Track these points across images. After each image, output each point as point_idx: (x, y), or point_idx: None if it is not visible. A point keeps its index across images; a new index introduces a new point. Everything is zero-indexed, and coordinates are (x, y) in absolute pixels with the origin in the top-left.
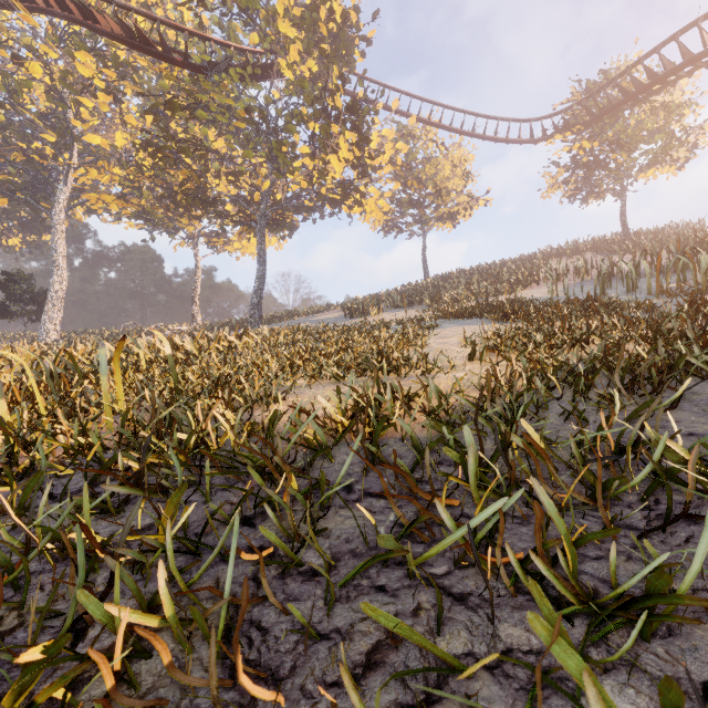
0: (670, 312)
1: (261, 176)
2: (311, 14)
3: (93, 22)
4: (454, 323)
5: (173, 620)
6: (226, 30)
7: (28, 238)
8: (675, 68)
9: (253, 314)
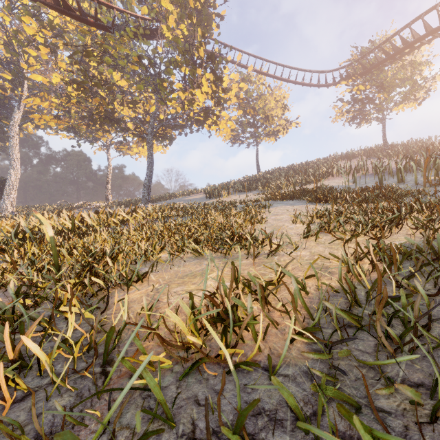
0: None
1: (151, 105)
2: None
3: None
4: (280, 203)
5: None
6: (124, 2)
7: None
8: (420, 37)
9: (145, 196)
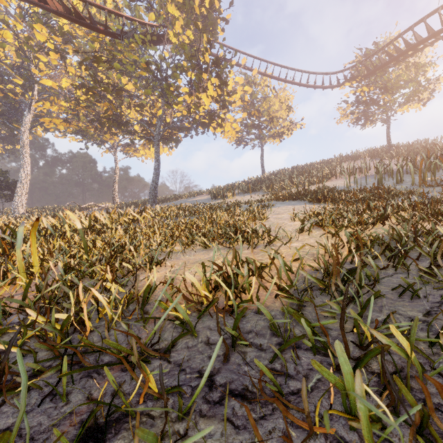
0: (437, 197)
1: (157, 107)
2: (189, 2)
3: (44, 3)
4: (283, 203)
5: None
6: (133, 10)
7: (6, 147)
8: (423, 39)
9: (152, 197)
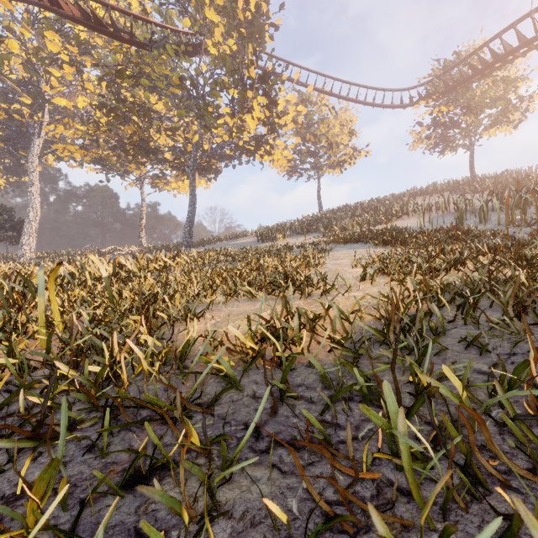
0: (524, 240)
1: (193, 131)
2: (231, 5)
3: (58, 7)
4: (344, 247)
5: None
6: (163, 15)
7: (11, 179)
8: (513, 49)
9: (186, 239)
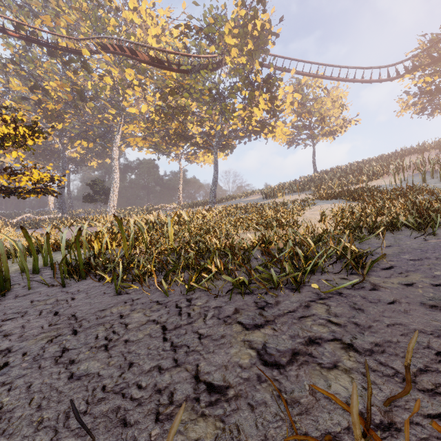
0: None
1: (215, 120)
2: (243, 29)
3: (136, 56)
4: (324, 202)
5: (220, 269)
6: (198, 49)
7: (98, 161)
8: None
9: (211, 198)
